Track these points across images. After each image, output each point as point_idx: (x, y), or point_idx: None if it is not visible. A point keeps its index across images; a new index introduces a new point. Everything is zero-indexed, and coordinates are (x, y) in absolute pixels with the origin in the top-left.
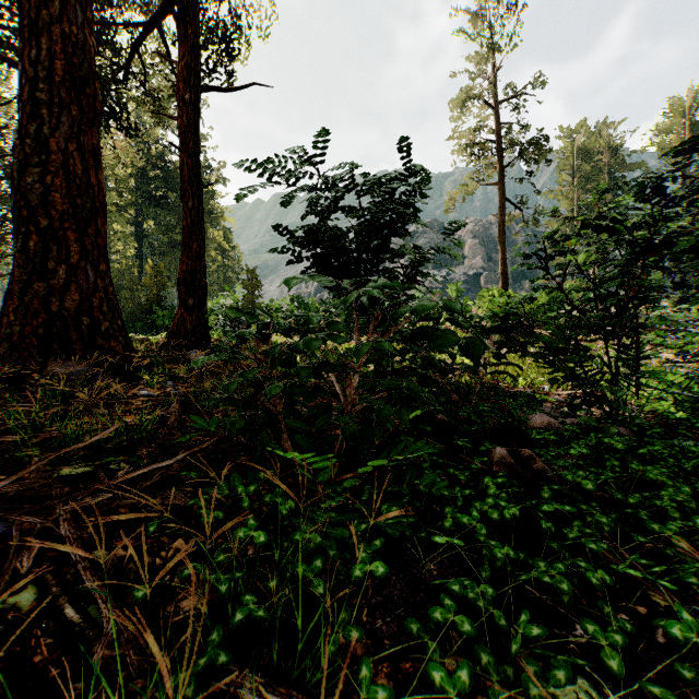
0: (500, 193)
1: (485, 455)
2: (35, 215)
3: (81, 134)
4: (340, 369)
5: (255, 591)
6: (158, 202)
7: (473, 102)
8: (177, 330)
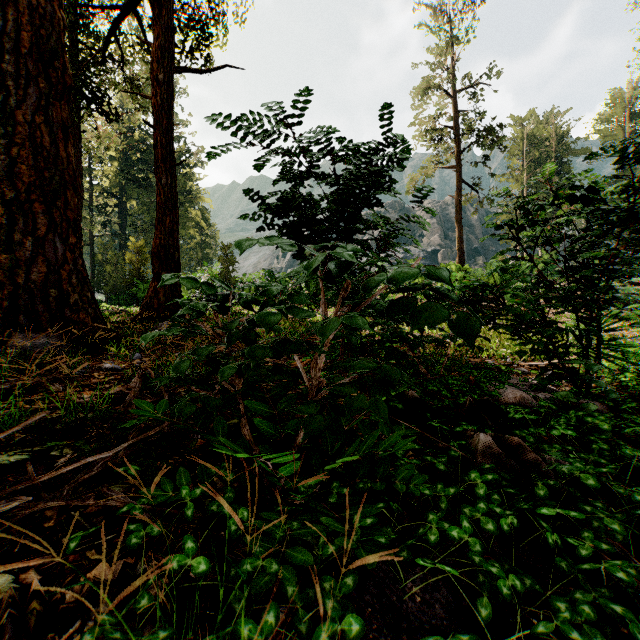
0: (457, 176)
1: (461, 436)
2: (1, 187)
3: (49, 107)
4: (303, 349)
5: (191, 639)
6: (141, 183)
7: (432, 91)
8: (150, 302)
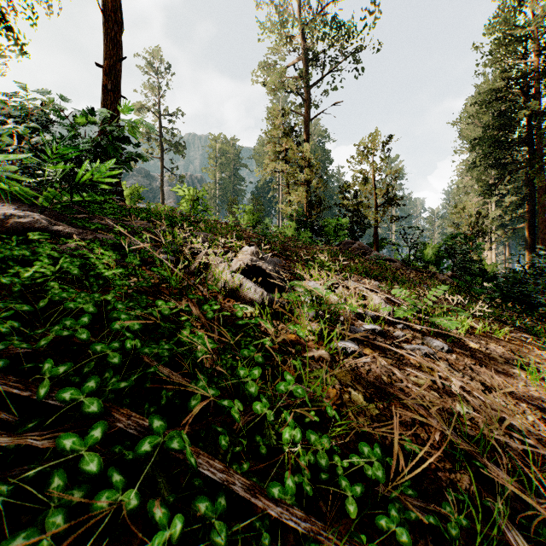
0: (161, 164)
1: None
2: None
3: None
4: None
5: None
6: None
7: (146, 109)
8: None
